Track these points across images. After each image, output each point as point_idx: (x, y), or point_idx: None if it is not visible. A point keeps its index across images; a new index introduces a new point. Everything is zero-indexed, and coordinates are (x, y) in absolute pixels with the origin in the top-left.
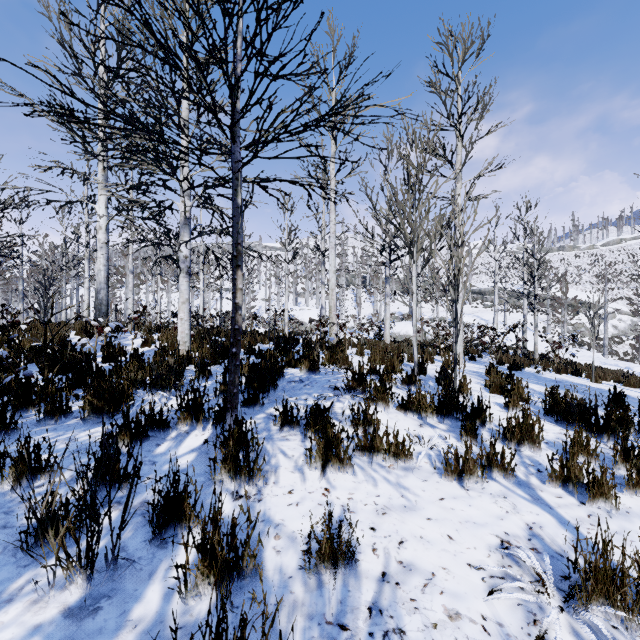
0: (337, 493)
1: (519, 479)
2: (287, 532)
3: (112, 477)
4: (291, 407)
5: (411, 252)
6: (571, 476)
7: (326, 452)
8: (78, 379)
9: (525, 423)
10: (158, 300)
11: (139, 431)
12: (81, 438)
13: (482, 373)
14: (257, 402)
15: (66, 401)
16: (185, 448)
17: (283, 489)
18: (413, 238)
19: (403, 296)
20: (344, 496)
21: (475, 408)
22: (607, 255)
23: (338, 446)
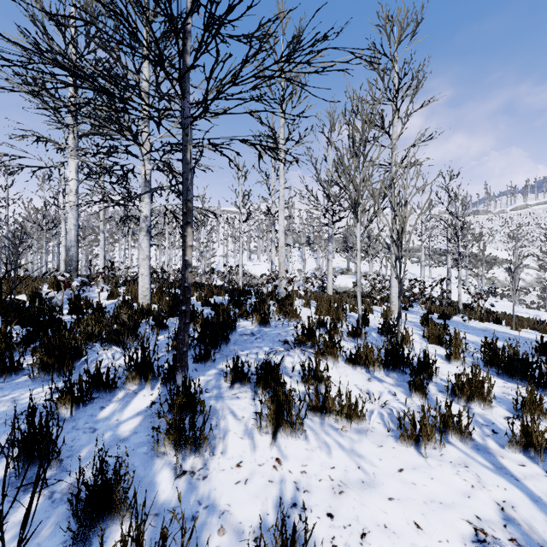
0: (289, 465)
1: (476, 442)
2: (233, 523)
3: (40, 454)
4: (242, 364)
5: (356, 212)
6: (533, 442)
7: (277, 417)
8: (39, 332)
9: (474, 380)
10: (129, 256)
11: (82, 394)
12: (25, 399)
13: (417, 323)
14: (208, 358)
15: (23, 355)
16: (131, 411)
17: (231, 461)
18: (358, 199)
19: (342, 253)
20: (297, 469)
21: (421, 362)
22: (515, 218)
23: (289, 410)
